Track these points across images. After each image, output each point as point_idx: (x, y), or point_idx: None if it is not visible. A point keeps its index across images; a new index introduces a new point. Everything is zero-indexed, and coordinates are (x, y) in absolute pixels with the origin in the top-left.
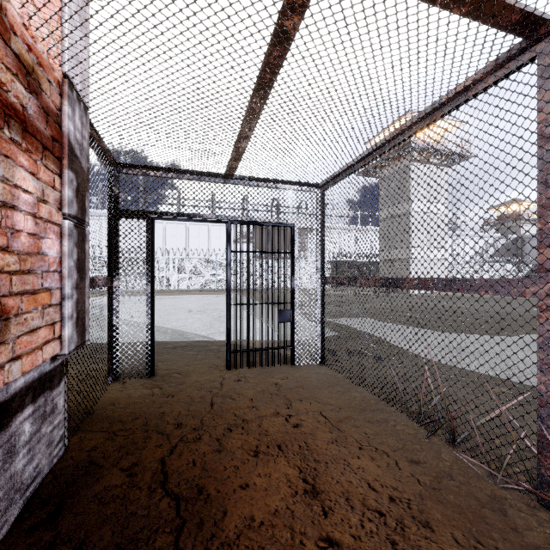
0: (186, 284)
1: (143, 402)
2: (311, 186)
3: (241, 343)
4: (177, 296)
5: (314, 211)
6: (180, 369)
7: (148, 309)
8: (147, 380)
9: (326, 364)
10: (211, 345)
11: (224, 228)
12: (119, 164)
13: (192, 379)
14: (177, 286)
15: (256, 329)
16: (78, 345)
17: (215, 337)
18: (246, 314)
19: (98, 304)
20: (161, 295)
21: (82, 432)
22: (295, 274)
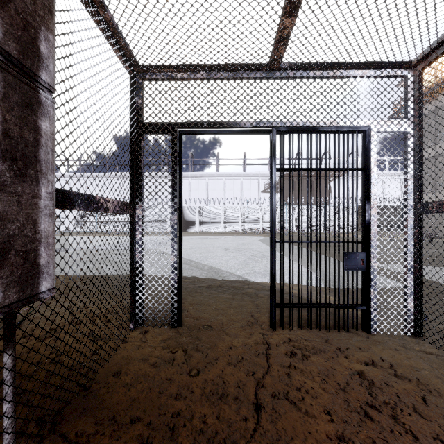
0: (223, 227)
1: (155, 378)
2: (399, 65)
3: (289, 294)
4: (216, 236)
5: (401, 105)
6: (212, 320)
7: (173, 244)
8: (171, 332)
9: (425, 339)
10: (247, 287)
11: (254, 180)
12: (141, 67)
13: (226, 340)
14: (216, 229)
15: (294, 272)
16: (6, 303)
17: (250, 278)
18: (278, 254)
19: (156, 241)
20: (204, 235)
21: (51, 439)
22: (370, 200)
